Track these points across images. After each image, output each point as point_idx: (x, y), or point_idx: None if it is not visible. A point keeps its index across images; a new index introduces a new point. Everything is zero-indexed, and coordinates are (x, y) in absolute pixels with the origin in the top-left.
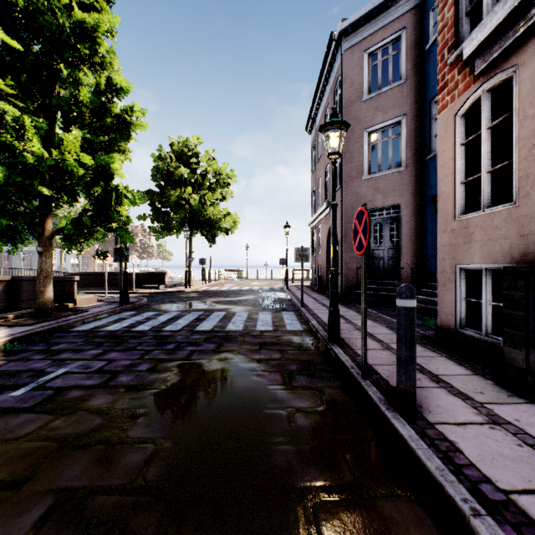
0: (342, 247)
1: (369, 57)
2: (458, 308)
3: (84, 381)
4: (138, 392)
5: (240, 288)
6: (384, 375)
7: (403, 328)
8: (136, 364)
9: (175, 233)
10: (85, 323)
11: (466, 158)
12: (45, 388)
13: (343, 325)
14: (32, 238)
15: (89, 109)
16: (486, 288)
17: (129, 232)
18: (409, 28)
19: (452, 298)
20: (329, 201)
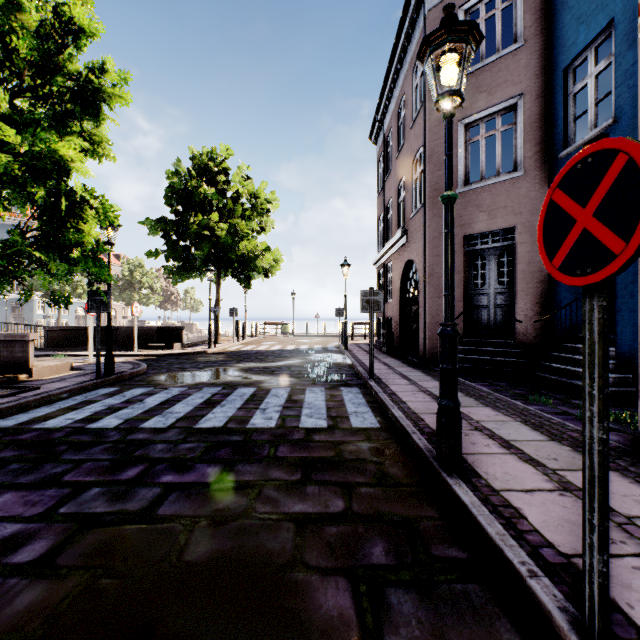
0: (425, 292)
1: (467, 15)
2: None
3: None
4: None
5: (282, 348)
6: (634, 614)
7: None
8: (25, 536)
9: (199, 275)
10: (21, 411)
11: None
12: None
13: None
14: None
15: (28, 63)
16: None
17: (103, 265)
18: None
19: None
20: (405, 228)
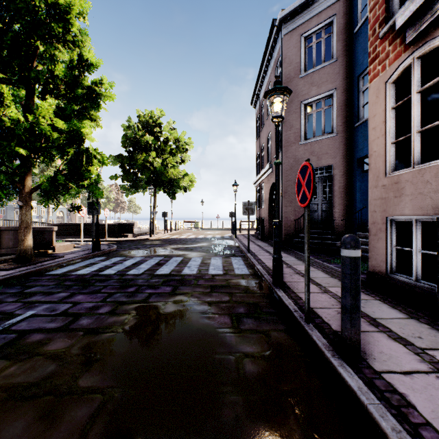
0: (282, 202)
1: (305, 40)
2: (389, 255)
3: (47, 324)
4: (95, 335)
5: (196, 237)
6: (325, 319)
7: (348, 277)
8: (98, 306)
9: (142, 191)
10: (60, 267)
11: (395, 121)
12: (9, 331)
13: (285, 269)
14: (16, 194)
15: (64, 82)
16: (416, 238)
17: (99, 189)
18: (339, 14)
19: (383, 247)
20: (271, 163)
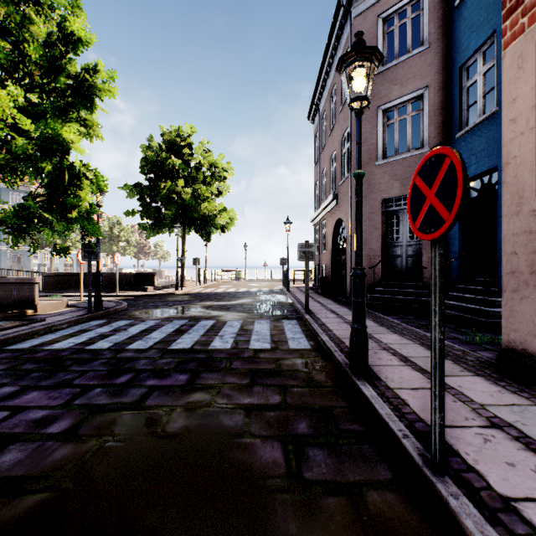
0: (351, 244)
1: (384, 22)
2: None
3: None
4: (9, 502)
5: (236, 290)
6: (468, 458)
7: None
8: (52, 417)
9: (168, 231)
10: (32, 337)
11: None
12: None
13: None
14: None
15: (38, 66)
16: None
17: (95, 223)
18: None
19: (533, 311)
20: (335, 192)
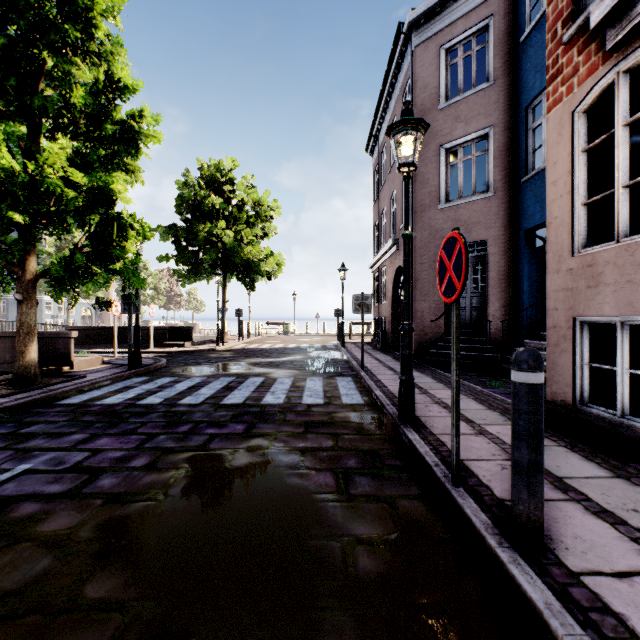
0: (412, 295)
1: (447, 53)
2: (578, 376)
3: (48, 486)
4: (121, 506)
5: (285, 346)
6: (483, 478)
7: (524, 416)
8: (130, 456)
9: (206, 278)
10: (79, 393)
11: (588, 170)
12: None
13: (418, 397)
14: (14, 283)
15: (84, 114)
16: (621, 350)
17: (139, 275)
18: (498, 14)
19: (569, 363)
20: (396, 237)
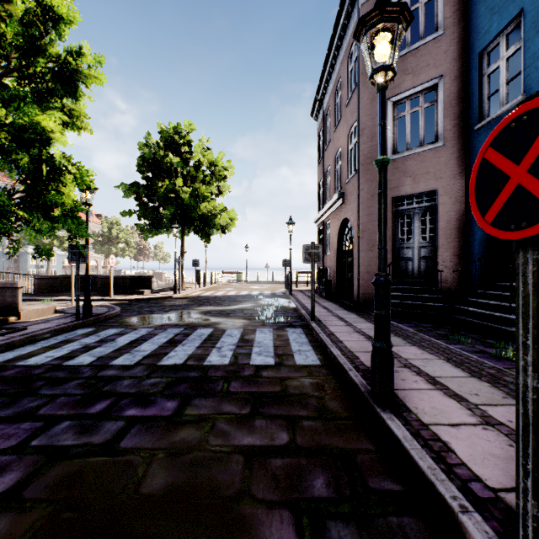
0: (359, 245)
1: None
2: None
3: None
4: None
5: (237, 293)
6: None
7: None
8: None
9: (166, 232)
10: (8, 349)
11: None
12: None
13: None
14: None
15: (14, 46)
16: None
17: (80, 223)
18: None
19: None
20: (341, 191)
